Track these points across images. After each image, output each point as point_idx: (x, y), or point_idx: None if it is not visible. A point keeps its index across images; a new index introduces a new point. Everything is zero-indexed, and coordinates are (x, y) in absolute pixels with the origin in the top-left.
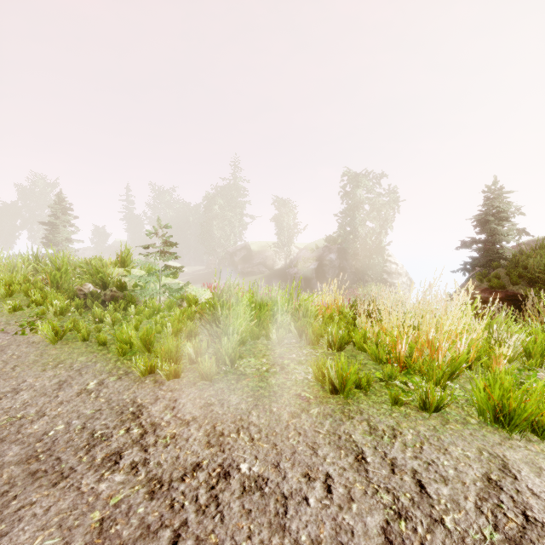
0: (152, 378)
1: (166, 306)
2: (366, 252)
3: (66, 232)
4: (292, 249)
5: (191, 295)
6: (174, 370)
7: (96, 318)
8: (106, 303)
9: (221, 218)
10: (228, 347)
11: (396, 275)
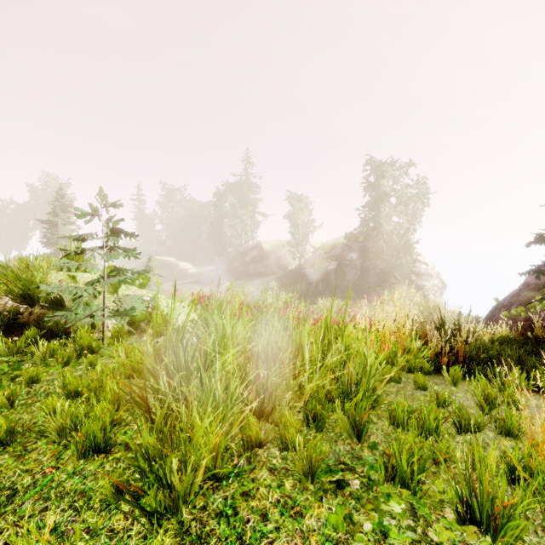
0: None
1: (111, 336)
2: (392, 251)
3: (66, 231)
4: (307, 249)
5: (159, 316)
6: None
7: None
8: (21, 329)
9: (232, 216)
10: None
11: (426, 277)
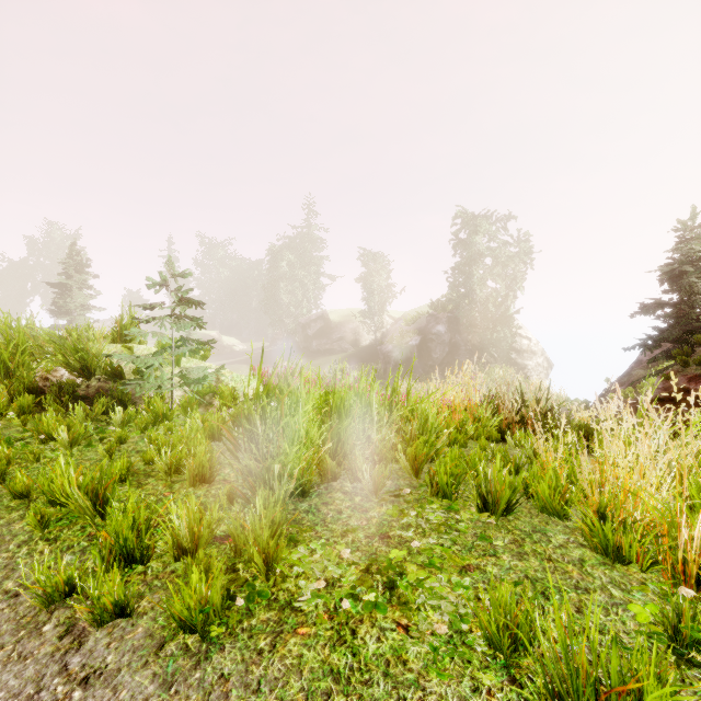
0: (67, 613)
1: (181, 407)
2: (487, 322)
3: (82, 297)
4: (385, 320)
5: (226, 388)
6: (112, 603)
7: (42, 432)
8: (84, 401)
9: (291, 278)
10: (265, 518)
11: (528, 354)
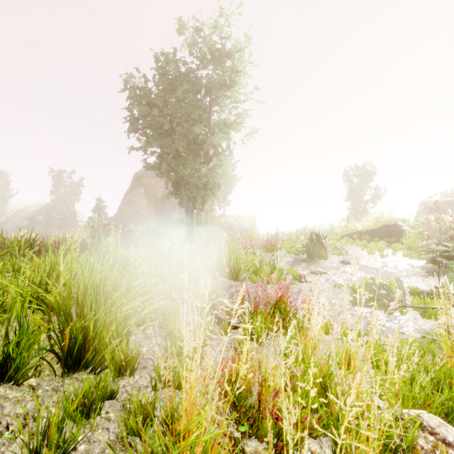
0: None
1: None
2: (65, 216)
3: None
4: (9, 209)
5: None
6: None
7: None
8: None
9: None
10: None
11: None
